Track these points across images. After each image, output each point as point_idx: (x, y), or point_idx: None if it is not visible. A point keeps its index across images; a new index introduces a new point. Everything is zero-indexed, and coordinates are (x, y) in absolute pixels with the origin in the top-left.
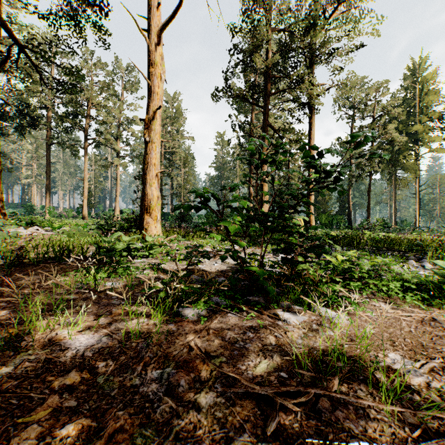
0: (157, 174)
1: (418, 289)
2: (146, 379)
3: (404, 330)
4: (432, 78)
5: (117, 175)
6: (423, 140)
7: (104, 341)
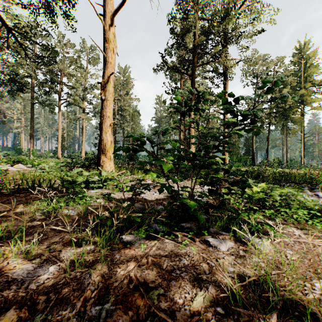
0: (111, 124)
1: (321, 215)
2: (83, 319)
3: (320, 256)
4: (313, 55)
5: (83, 126)
6: (306, 100)
7: (51, 271)
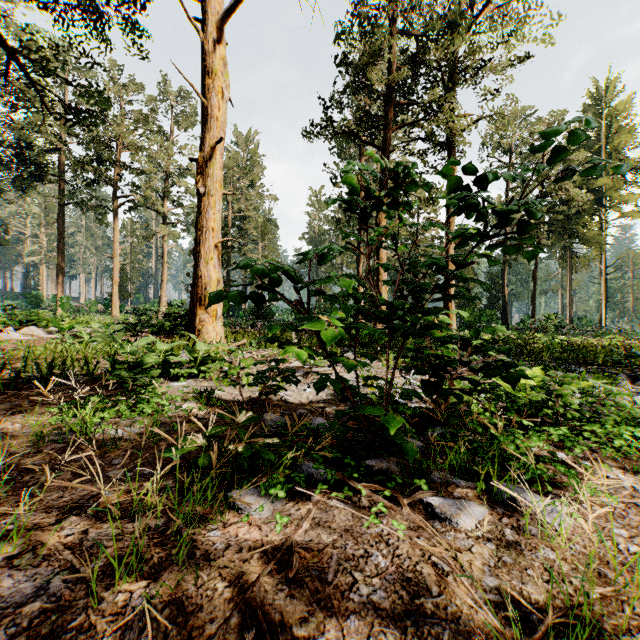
0: (217, 244)
1: None
2: None
3: None
4: (624, 109)
5: (163, 251)
6: (611, 199)
7: (54, 590)
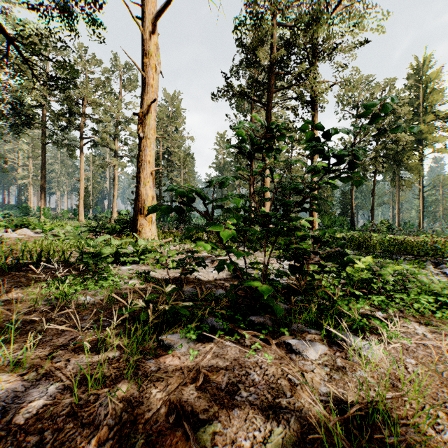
0: (152, 172)
1: None
2: None
3: None
4: (436, 77)
5: (114, 175)
6: (427, 140)
7: (50, 393)
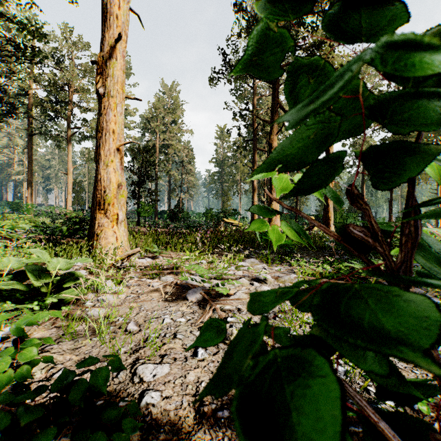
0: (119, 148)
1: None
2: None
3: None
4: None
5: None
6: None
7: None
